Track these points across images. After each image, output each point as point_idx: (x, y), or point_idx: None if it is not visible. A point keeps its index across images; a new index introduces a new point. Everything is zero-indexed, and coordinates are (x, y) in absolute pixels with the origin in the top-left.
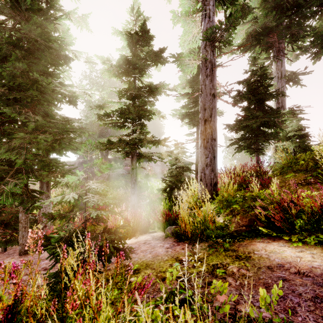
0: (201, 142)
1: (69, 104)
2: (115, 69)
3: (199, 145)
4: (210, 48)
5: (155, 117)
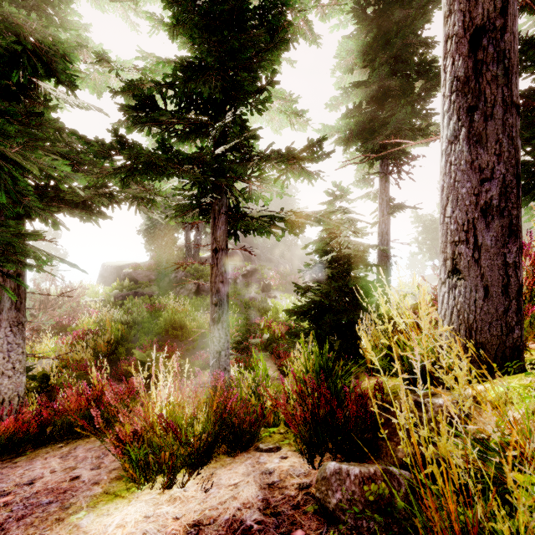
0: (454, 126)
1: (55, 85)
2: None
3: (445, 141)
4: None
5: (279, 128)
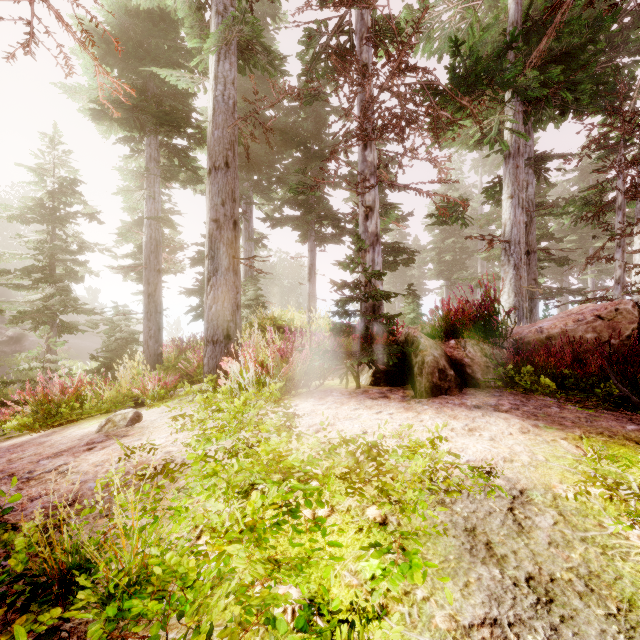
0: (145, 315)
1: None
2: (23, 216)
3: (144, 318)
4: (155, 226)
5: (82, 273)
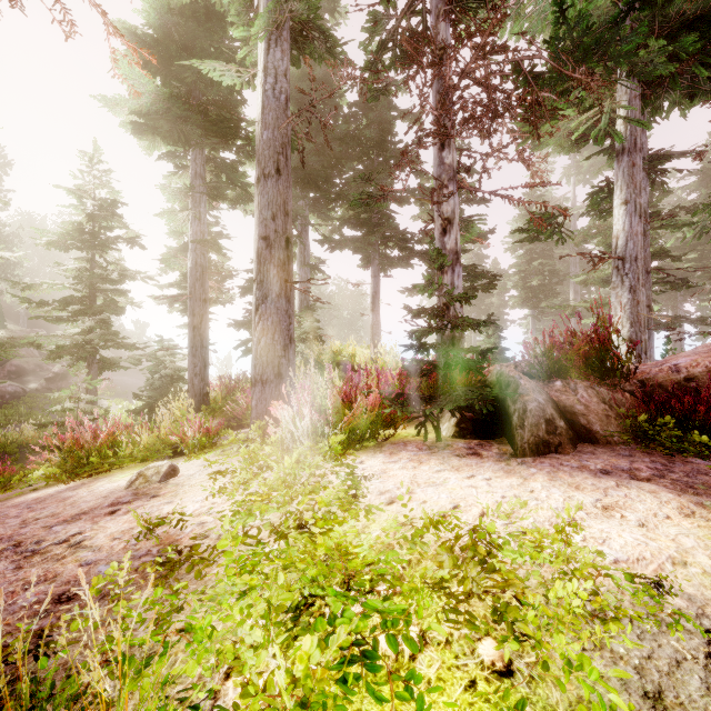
0: (190, 350)
1: None
2: (62, 242)
3: (189, 353)
4: (200, 251)
5: (125, 304)
